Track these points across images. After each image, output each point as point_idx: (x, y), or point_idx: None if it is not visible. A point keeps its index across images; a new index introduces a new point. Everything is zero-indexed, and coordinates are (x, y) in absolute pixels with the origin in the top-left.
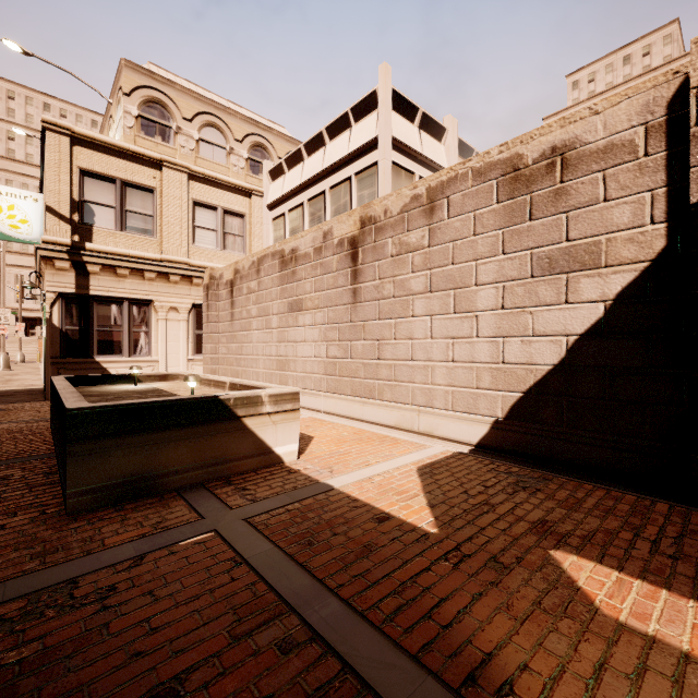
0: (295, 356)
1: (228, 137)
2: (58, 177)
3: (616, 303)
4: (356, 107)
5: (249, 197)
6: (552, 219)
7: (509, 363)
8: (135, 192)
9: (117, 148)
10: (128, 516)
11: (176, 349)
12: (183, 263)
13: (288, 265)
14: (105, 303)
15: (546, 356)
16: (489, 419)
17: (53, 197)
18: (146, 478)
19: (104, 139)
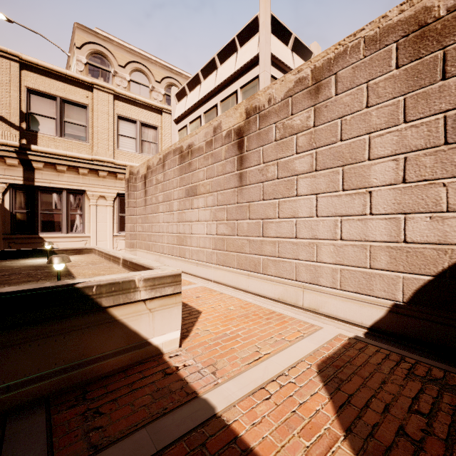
0: (190, 233)
1: (150, 79)
2: (8, 93)
3: None
4: (241, 33)
5: (160, 114)
6: None
7: (414, 242)
8: (72, 107)
9: (56, 73)
10: None
11: (104, 227)
12: (109, 162)
13: (185, 158)
14: (47, 192)
15: None
16: (386, 302)
17: (5, 109)
18: None
19: (46, 65)
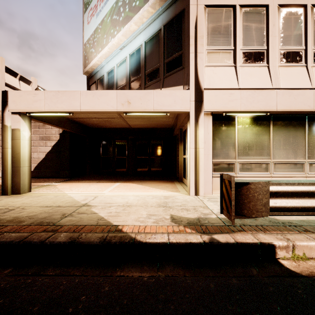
0: None
1: None
2: None
3: (53, 147)
4: None
5: None
6: (43, 129)
7: (34, 158)
8: None
9: None
10: None
11: None
12: None
13: None
14: None
15: (42, 156)
16: None
17: None
18: None
19: None
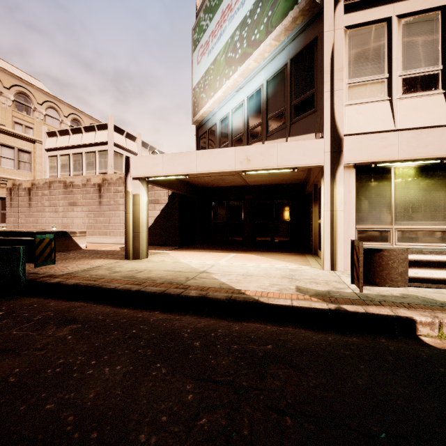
0: (72, 223)
1: None
2: None
3: (162, 211)
4: (98, 125)
5: (33, 143)
6: (151, 192)
7: None
8: None
9: None
10: None
11: None
12: None
13: (69, 187)
14: None
15: (151, 222)
16: None
17: None
18: None
19: None
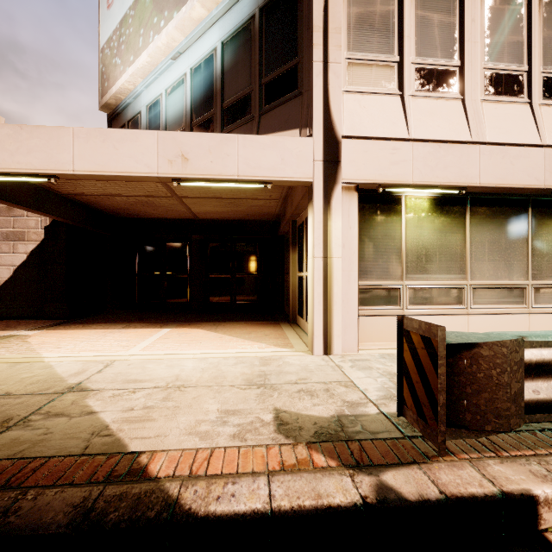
0: None
1: None
2: None
3: (31, 255)
4: None
5: None
6: (8, 218)
7: None
8: None
9: None
10: None
11: None
12: None
13: None
14: None
15: (5, 274)
16: None
17: None
18: None
19: None
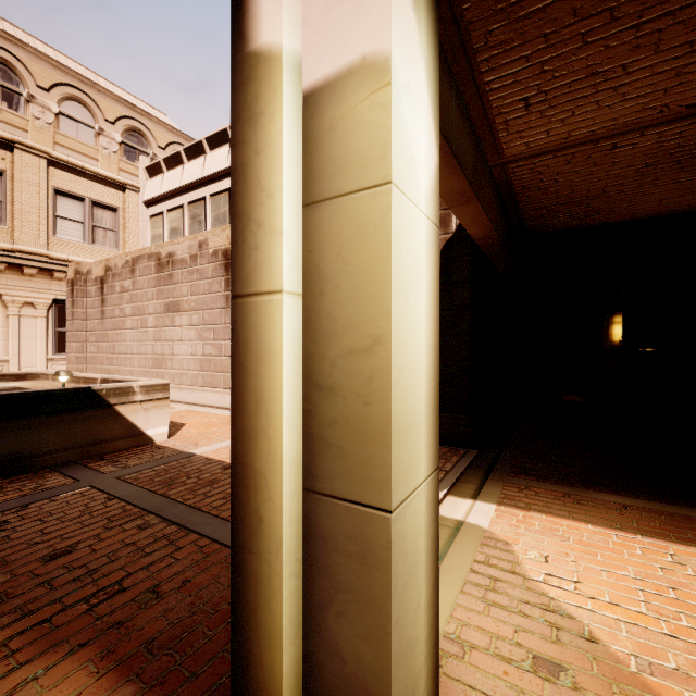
0: (171, 354)
1: (97, 116)
2: None
3: None
4: None
5: (122, 191)
6: None
7: None
8: None
9: None
10: (5, 486)
11: (32, 348)
12: (42, 255)
13: (165, 268)
14: None
15: None
16: None
17: None
18: (20, 458)
19: None
